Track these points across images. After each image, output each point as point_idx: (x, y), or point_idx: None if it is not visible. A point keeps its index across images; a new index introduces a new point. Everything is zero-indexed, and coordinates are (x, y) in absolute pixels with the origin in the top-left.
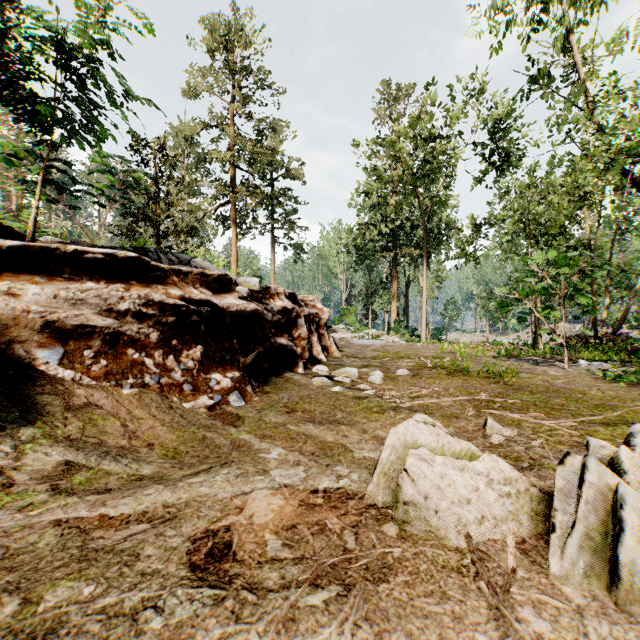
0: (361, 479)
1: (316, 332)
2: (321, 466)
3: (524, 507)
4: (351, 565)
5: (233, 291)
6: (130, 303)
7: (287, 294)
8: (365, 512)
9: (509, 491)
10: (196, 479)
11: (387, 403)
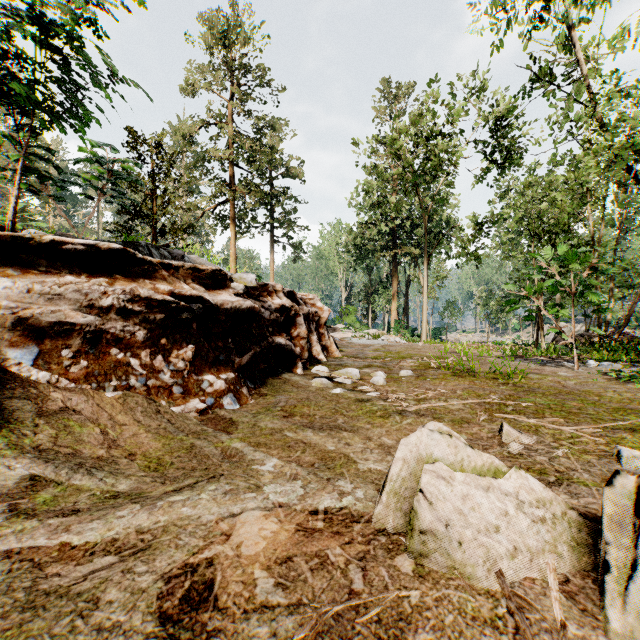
0: (367, 497)
1: (316, 331)
2: (321, 480)
3: (562, 535)
4: (359, 617)
5: (228, 287)
6: (114, 299)
7: (286, 292)
8: (373, 540)
9: (543, 515)
10: (178, 497)
11: (392, 406)
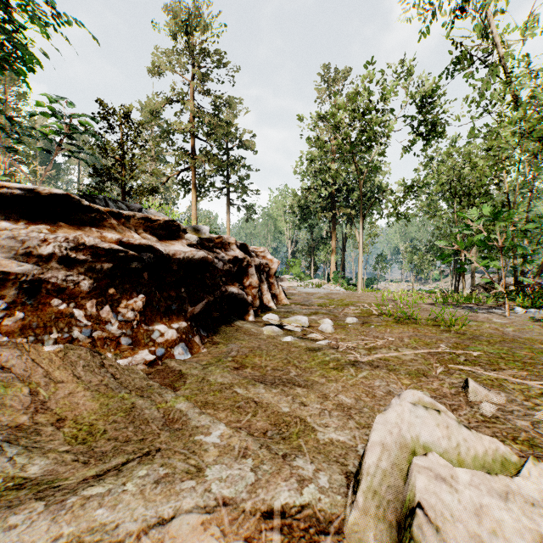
0: (333, 485)
1: (266, 281)
2: (276, 458)
3: None
4: None
5: (181, 238)
6: (55, 246)
7: (238, 244)
8: None
9: None
10: (97, 489)
11: (343, 356)
